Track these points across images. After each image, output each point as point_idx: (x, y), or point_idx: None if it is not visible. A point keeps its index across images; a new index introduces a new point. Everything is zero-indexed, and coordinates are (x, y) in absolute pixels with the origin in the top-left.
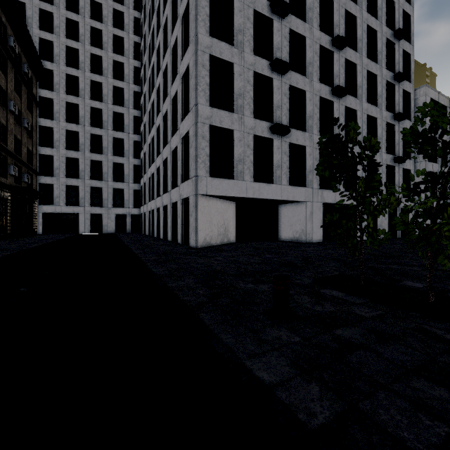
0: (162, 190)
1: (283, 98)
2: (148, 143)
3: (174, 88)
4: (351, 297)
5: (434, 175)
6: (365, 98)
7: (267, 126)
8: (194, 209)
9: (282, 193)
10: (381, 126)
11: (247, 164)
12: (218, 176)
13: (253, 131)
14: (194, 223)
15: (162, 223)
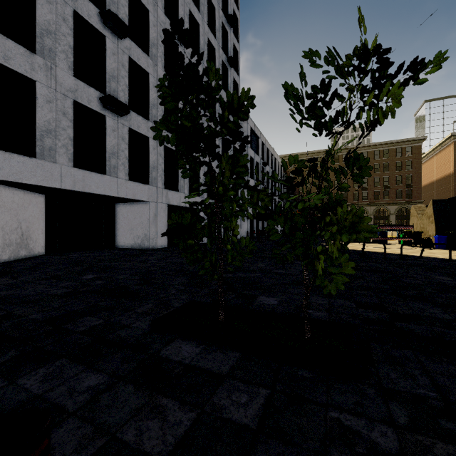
0: None
1: (120, 69)
2: None
3: None
4: (212, 355)
5: (314, 162)
6: None
7: (97, 96)
8: None
9: (119, 188)
10: (218, 138)
11: (63, 139)
12: (1, 147)
13: (73, 95)
14: None
15: None
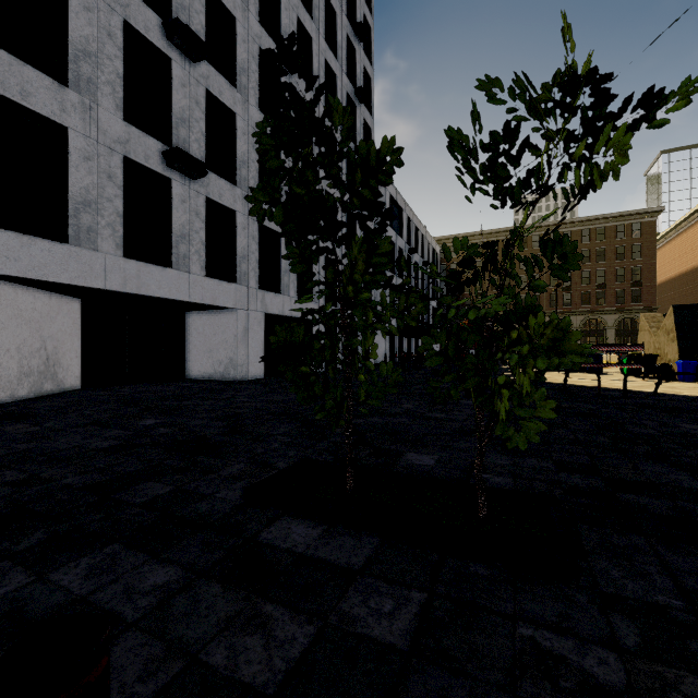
0: None
1: (192, 108)
2: None
3: None
4: (338, 541)
5: (493, 247)
6: None
7: (158, 149)
8: None
9: (191, 288)
10: (341, 212)
11: (108, 215)
12: (17, 227)
13: (123, 149)
14: None
15: None
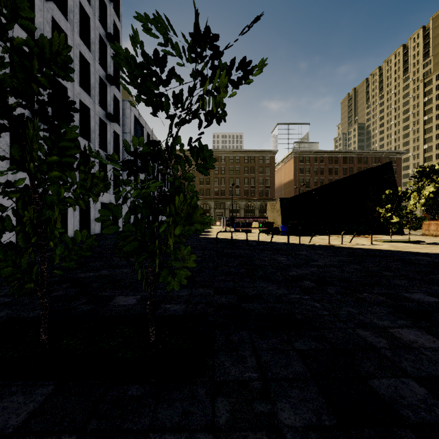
0: None
1: None
2: None
3: None
4: (4, 403)
5: (156, 146)
6: (78, 81)
7: None
8: None
9: None
10: (94, 119)
11: None
12: None
13: None
14: None
15: None
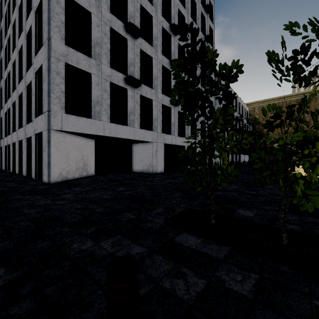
0: (18, 125)
1: (135, 58)
2: (5, 78)
3: (28, 23)
4: (210, 246)
5: (292, 108)
6: None
7: (122, 77)
8: (47, 144)
9: (134, 134)
10: None
11: (105, 106)
12: (75, 113)
13: (110, 79)
14: (47, 158)
15: (18, 158)
